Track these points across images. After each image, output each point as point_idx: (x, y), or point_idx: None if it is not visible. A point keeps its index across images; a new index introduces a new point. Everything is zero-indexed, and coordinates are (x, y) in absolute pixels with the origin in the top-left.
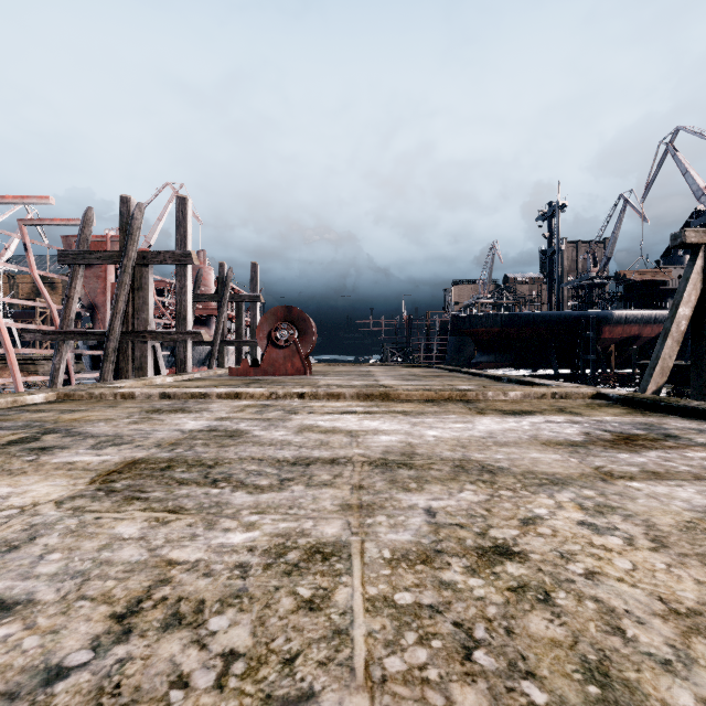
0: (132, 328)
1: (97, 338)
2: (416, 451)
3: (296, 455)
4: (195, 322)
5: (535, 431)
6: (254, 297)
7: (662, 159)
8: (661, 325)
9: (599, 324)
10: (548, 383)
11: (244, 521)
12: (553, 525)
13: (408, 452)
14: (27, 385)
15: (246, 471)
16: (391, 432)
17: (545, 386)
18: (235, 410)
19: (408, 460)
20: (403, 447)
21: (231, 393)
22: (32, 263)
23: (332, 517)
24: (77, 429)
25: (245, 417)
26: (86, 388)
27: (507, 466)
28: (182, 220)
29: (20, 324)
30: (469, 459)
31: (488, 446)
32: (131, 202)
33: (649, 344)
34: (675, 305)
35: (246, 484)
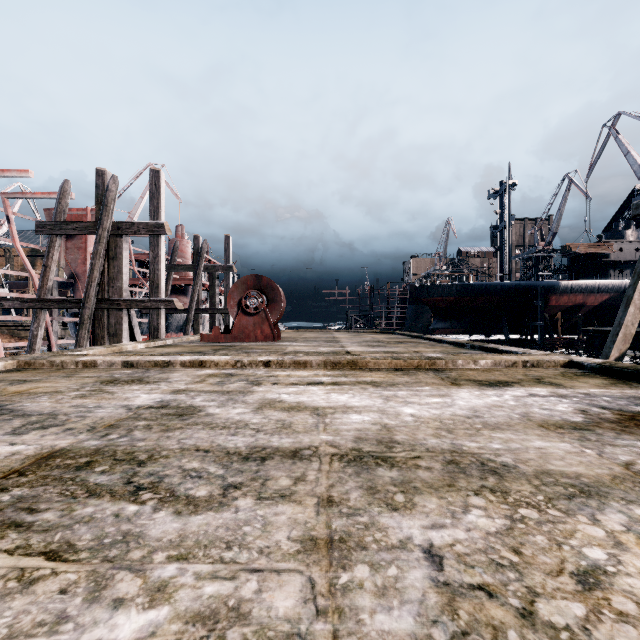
0: (108, 296)
1: (73, 305)
2: (395, 438)
3: (250, 443)
4: (174, 291)
5: (524, 408)
6: (227, 267)
7: (605, 141)
8: (604, 295)
9: (547, 294)
10: (514, 350)
11: (152, 578)
12: (630, 590)
13: (386, 439)
14: (17, 350)
15: (183, 471)
16: (362, 410)
17: (514, 354)
18: (195, 381)
19: (387, 452)
20: (378, 431)
21: (195, 361)
22: (14, 234)
23: (287, 570)
24: (13, 405)
25: (204, 389)
26: (48, 356)
27: (512, 461)
28: (155, 192)
29: (1, 293)
30: (461, 450)
31: (477, 429)
32: (106, 175)
33: (592, 312)
34: (637, 272)
35: (177, 496)
